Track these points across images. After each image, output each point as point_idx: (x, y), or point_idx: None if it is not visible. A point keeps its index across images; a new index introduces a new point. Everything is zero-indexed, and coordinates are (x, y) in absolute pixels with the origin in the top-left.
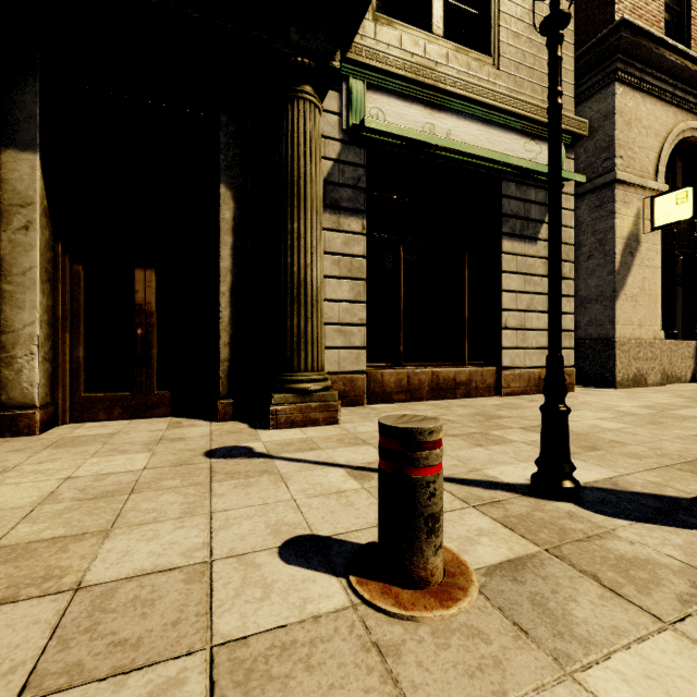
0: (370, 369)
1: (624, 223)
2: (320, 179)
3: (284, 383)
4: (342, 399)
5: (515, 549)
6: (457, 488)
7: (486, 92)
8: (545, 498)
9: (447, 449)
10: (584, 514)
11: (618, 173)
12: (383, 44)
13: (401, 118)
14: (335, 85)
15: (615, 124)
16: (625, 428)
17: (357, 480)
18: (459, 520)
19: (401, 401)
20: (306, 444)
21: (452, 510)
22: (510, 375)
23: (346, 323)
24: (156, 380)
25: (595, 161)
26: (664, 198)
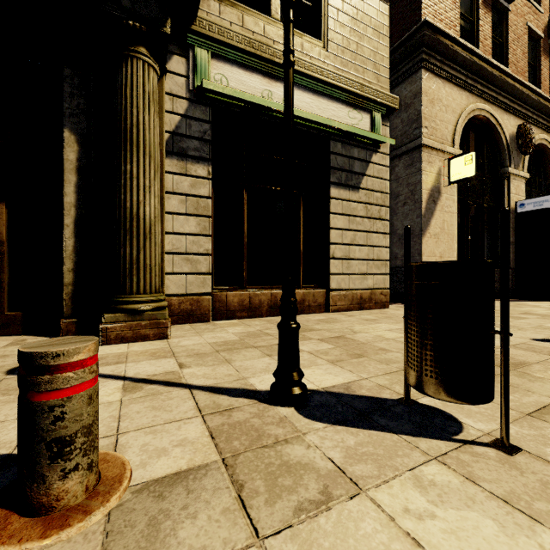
0: (216, 291)
1: (429, 178)
2: (155, 128)
3: (117, 304)
4: (189, 316)
5: (195, 459)
6: (208, 397)
7: (315, 68)
8: (275, 404)
9: (238, 359)
10: (294, 419)
11: (423, 139)
12: (227, 21)
13: (242, 84)
14: (183, 52)
15: (422, 102)
16: (400, 337)
17: (123, 393)
18: (174, 430)
19: (243, 317)
20: (117, 358)
21: (179, 420)
22: (337, 295)
23: (194, 253)
24: (7, 302)
25: (408, 130)
26: (457, 160)
